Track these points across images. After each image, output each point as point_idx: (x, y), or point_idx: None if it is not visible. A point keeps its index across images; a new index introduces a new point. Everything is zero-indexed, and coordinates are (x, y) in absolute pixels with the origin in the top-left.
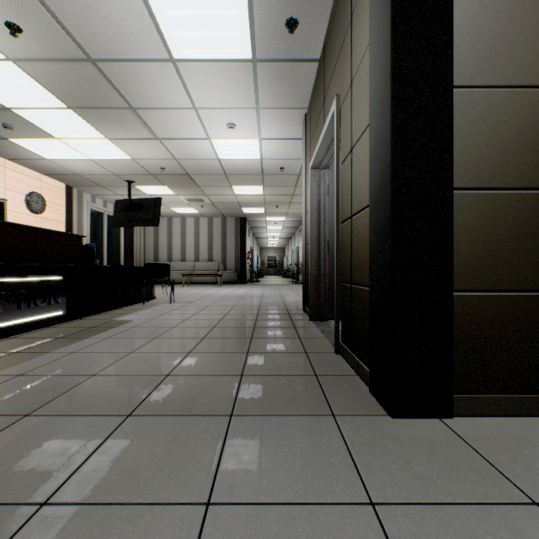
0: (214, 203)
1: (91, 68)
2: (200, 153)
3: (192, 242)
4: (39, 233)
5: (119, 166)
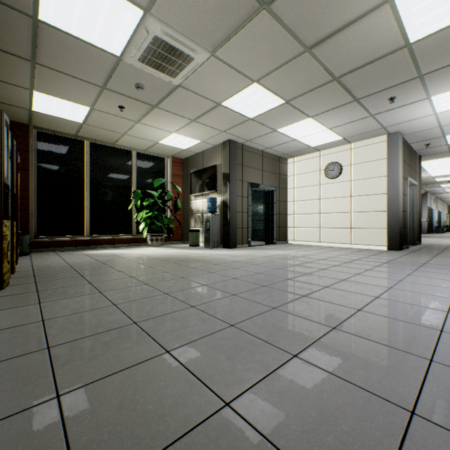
0: None
1: None
2: None
3: None
4: None
5: None
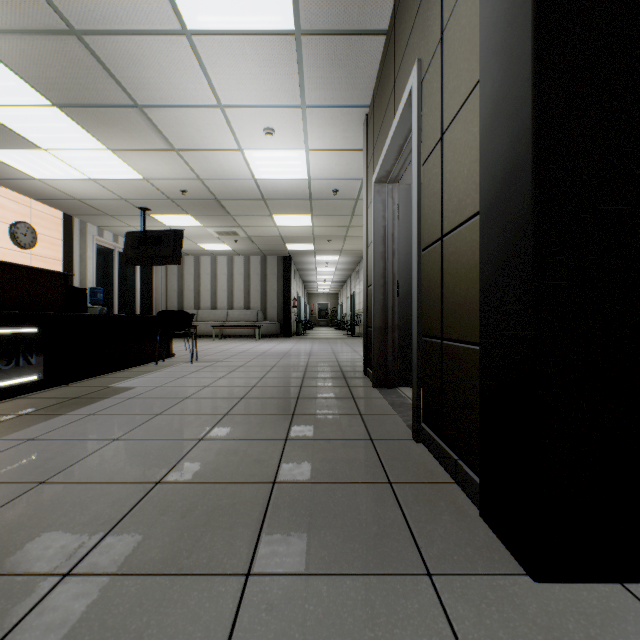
0: (251, 237)
1: (76, 45)
2: (230, 170)
3: (225, 286)
4: (1, 269)
5: (128, 188)
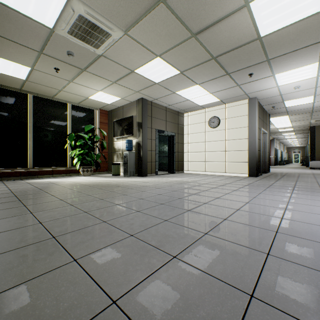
0: None
1: None
2: None
3: None
4: None
5: None
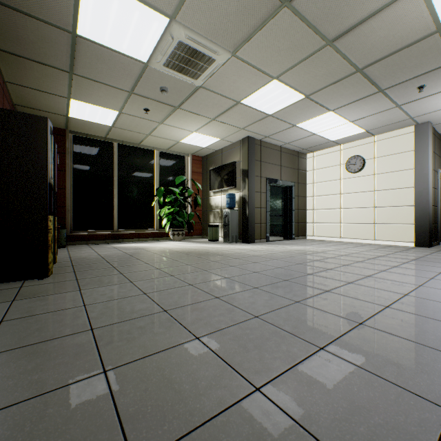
0: None
1: None
2: None
3: None
4: None
5: None
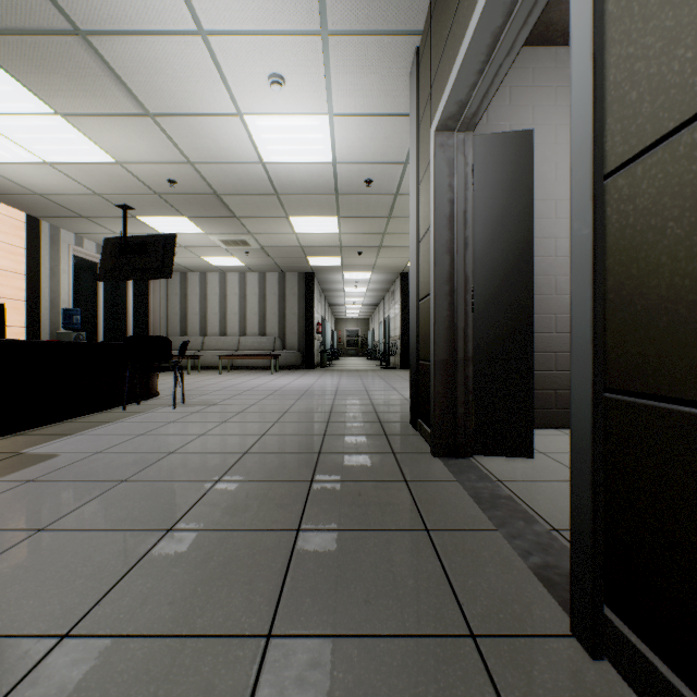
0: (265, 248)
1: None
2: (228, 149)
3: (236, 308)
4: None
5: (99, 177)
